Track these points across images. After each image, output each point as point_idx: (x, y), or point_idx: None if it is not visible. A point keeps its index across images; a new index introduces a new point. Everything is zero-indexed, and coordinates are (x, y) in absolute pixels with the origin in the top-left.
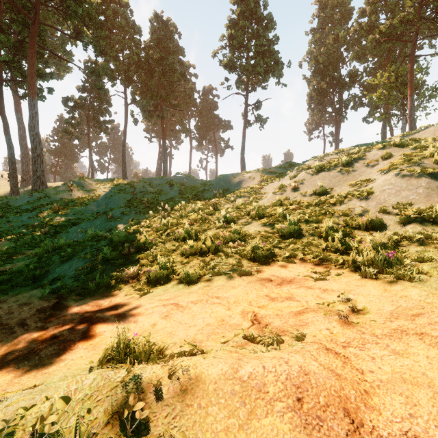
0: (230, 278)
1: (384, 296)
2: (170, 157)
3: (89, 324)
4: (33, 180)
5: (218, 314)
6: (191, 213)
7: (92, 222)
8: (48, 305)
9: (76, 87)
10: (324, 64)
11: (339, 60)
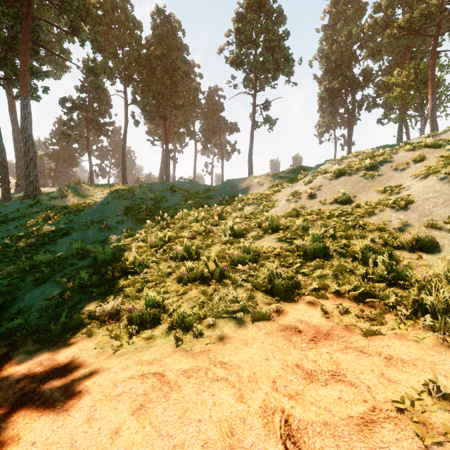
0: (241, 323)
1: None
2: (174, 161)
3: (20, 415)
4: (25, 185)
5: (224, 412)
6: (193, 224)
7: (84, 233)
8: None
9: (75, 87)
10: (336, 63)
11: (352, 58)
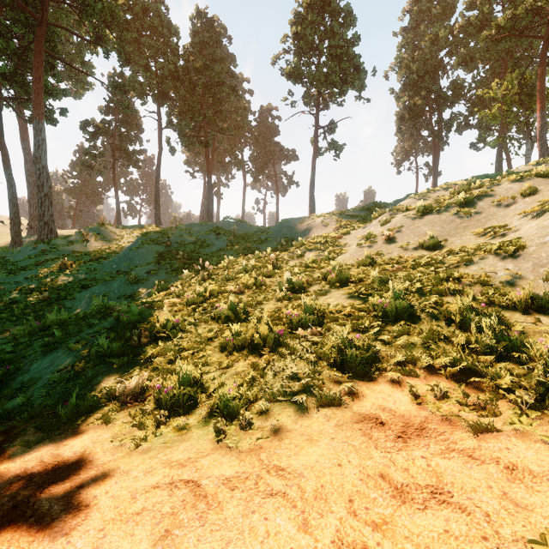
0: (303, 410)
1: None
2: (218, 196)
3: (5, 540)
4: (39, 227)
5: (281, 548)
6: (241, 275)
7: (107, 285)
8: None
9: (99, 108)
10: (419, 74)
11: (439, 68)
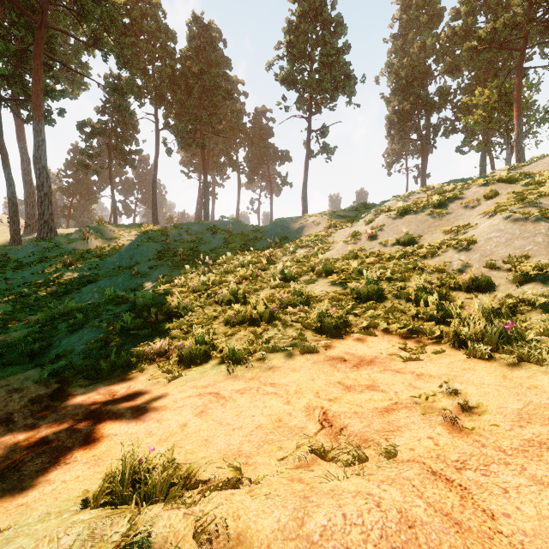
0: (290, 356)
1: (505, 386)
2: (213, 196)
3: (96, 422)
4: (39, 225)
5: (273, 410)
6: (238, 268)
7: (112, 280)
8: (46, 392)
9: (95, 108)
10: (408, 79)
11: (427, 74)
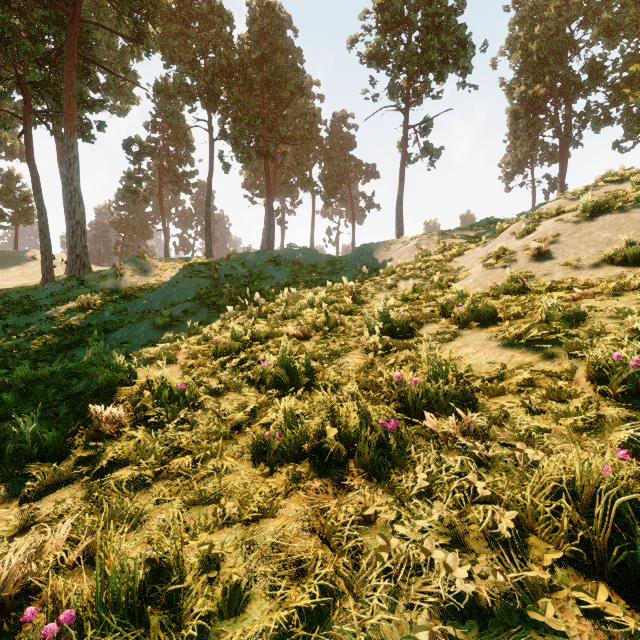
0: None
1: None
2: (282, 225)
3: None
4: (70, 261)
5: None
6: (306, 311)
7: (132, 328)
8: None
9: (144, 124)
10: (540, 55)
11: (568, 46)
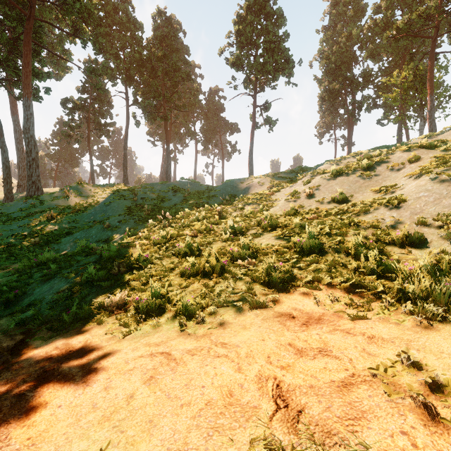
0: (240, 311)
1: None
2: (175, 161)
3: (44, 386)
4: (27, 185)
5: (224, 380)
6: (194, 223)
7: (87, 232)
8: (9, 345)
9: (76, 88)
10: (336, 64)
11: (352, 59)
